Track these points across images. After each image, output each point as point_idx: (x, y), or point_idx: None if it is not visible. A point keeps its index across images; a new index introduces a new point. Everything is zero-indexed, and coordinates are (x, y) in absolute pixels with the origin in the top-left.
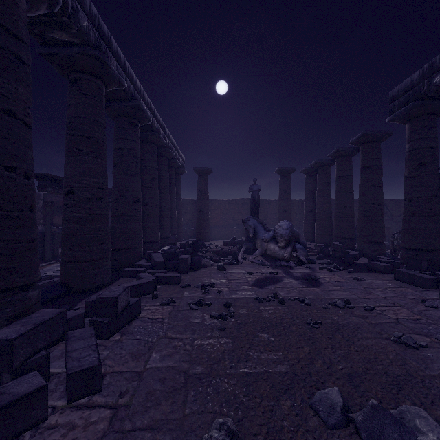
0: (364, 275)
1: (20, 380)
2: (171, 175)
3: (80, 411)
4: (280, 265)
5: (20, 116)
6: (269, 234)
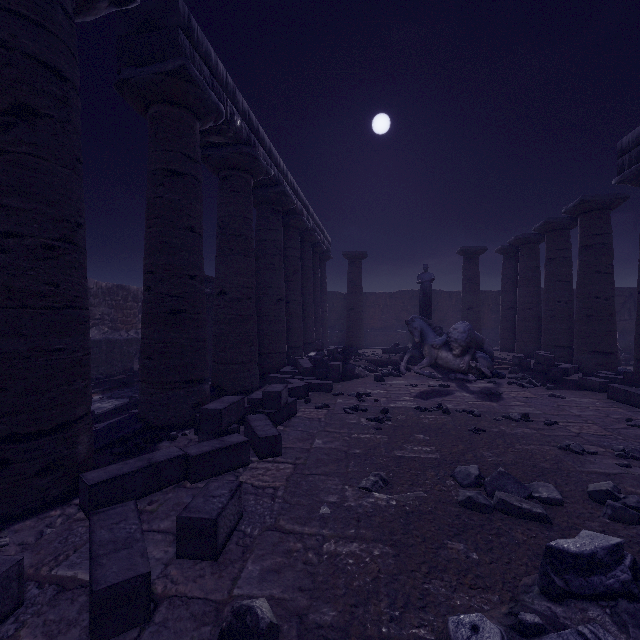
0: (567, 393)
1: (230, 436)
2: (314, 263)
3: (271, 463)
4: (454, 379)
5: (198, 230)
6: (441, 338)
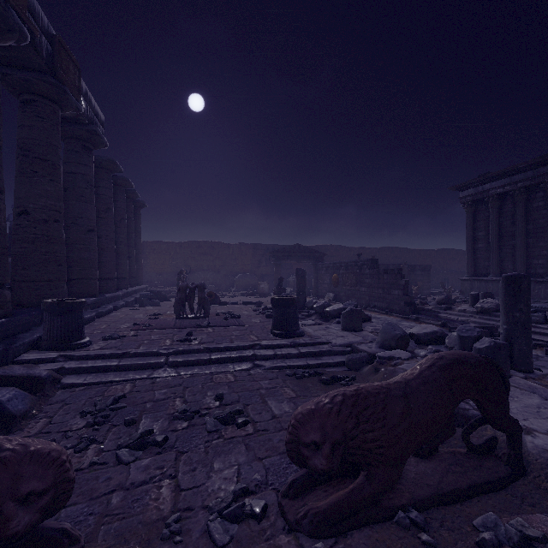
0: None
1: None
2: None
3: None
4: None
5: None
6: None
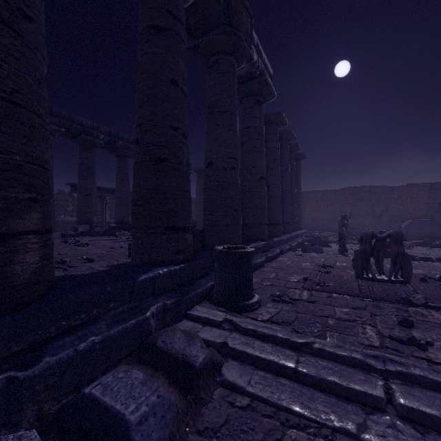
0: None
1: None
2: None
3: None
4: None
5: None
6: None
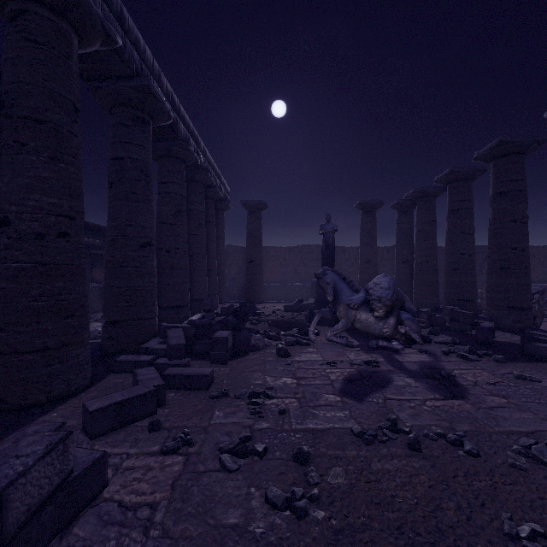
0: (527, 368)
1: None
2: (209, 210)
3: None
4: (376, 346)
5: None
6: (359, 296)
